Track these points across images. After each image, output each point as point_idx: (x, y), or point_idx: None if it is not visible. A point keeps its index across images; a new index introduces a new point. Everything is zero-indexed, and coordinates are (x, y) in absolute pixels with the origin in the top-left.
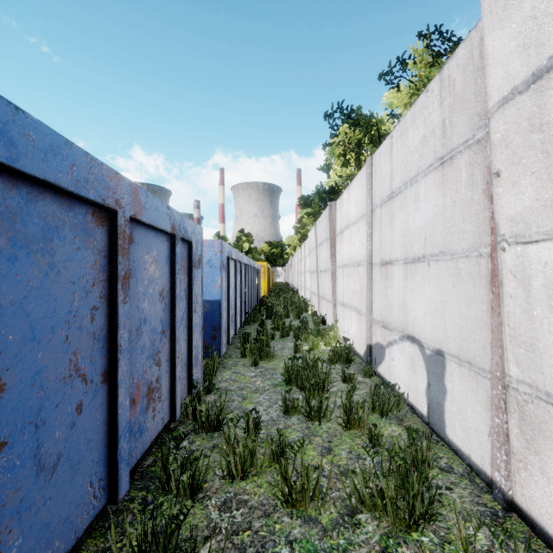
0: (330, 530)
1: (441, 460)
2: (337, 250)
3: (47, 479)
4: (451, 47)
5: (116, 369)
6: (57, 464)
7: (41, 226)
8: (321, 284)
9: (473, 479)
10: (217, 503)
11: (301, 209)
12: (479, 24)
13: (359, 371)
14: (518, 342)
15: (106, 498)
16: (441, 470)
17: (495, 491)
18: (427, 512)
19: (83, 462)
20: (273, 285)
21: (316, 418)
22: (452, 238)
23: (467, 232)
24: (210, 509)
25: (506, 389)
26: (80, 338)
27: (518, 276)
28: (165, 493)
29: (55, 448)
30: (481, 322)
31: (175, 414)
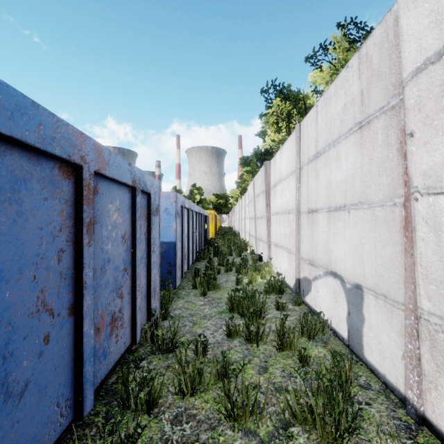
0: (267, 442)
1: (361, 378)
2: (271, 200)
3: (15, 404)
4: (364, 34)
5: (81, 303)
6: (25, 390)
7: (9, 178)
8: (258, 228)
9: (388, 396)
10: (169, 417)
11: (242, 168)
12: (393, 8)
13: (289, 301)
14: (430, 280)
15: (73, 415)
16: (361, 387)
17: (408, 406)
18: (350, 426)
19: (50, 386)
20: (219, 229)
21: (254, 341)
22: (369, 190)
23: (382, 184)
24: (163, 422)
25: (418, 319)
26: (48, 277)
27: (430, 222)
28: (123, 413)
29: (23, 375)
30: (395, 262)
31: (136, 338)
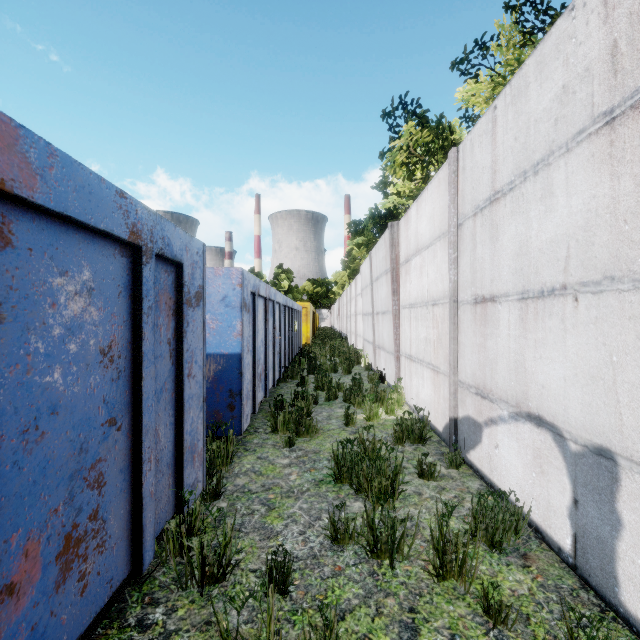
0: None
1: None
2: (401, 285)
3: None
4: (551, 17)
5: None
6: None
7: None
8: (378, 330)
9: None
10: None
11: (351, 240)
12: None
13: (439, 457)
14: None
15: None
16: None
17: None
18: None
19: None
20: (317, 330)
21: (385, 554)
22: (637, 249)
23: None
24: None
25: None
26: None
27: None
28: None
29: None
30: None
31: (141, 562)
